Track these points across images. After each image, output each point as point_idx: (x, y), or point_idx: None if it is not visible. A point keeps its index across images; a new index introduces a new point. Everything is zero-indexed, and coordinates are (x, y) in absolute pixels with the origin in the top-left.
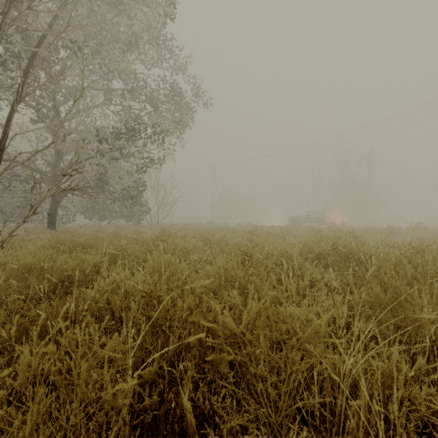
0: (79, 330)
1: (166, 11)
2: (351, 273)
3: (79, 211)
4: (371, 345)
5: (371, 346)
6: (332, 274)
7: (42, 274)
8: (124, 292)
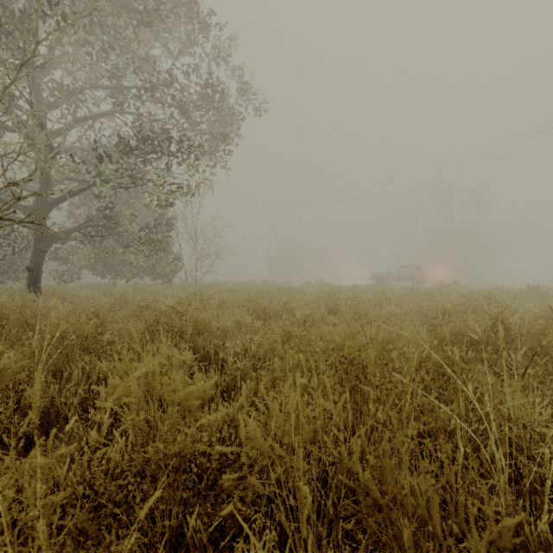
0: None
1: None
2: None
3: (85, 266)
4: None
5: None
6: None
7: None
8: None
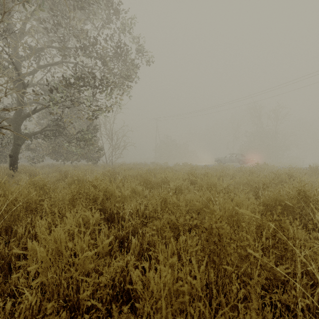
0: None
1: None
2: None
3: (46, 154)
4: None
5: None
6: None
7: None
8: None
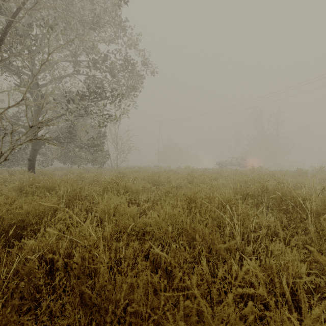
0: None
1: None
2: None
3: (55, 157)
4: None
5: None
6: (271, 217)
7: None
8: (71, 240)
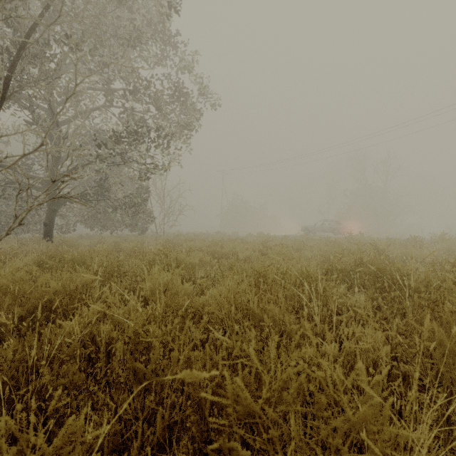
0: (3, 424)
1: (171, 4)
2: (427, 324)
3: (79, 221)
4: (455, 431)
5: (455, 433)
6: (361, 296)
7: (19, 297)
8: (113, 322)
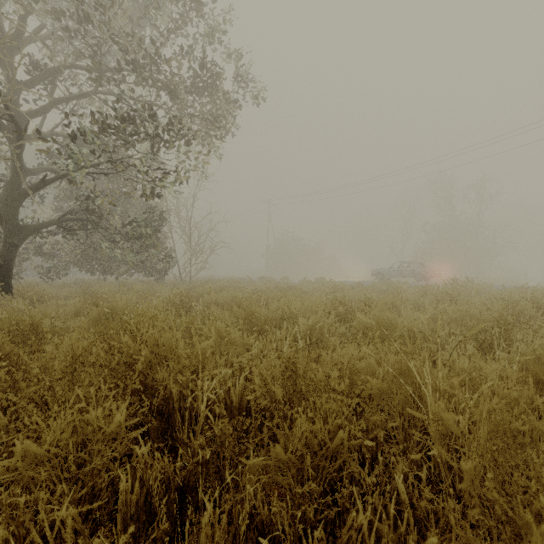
0: None
1: None
2: None
3: (71, 262)
4: None
5: None
6: None
7: None
8: None
